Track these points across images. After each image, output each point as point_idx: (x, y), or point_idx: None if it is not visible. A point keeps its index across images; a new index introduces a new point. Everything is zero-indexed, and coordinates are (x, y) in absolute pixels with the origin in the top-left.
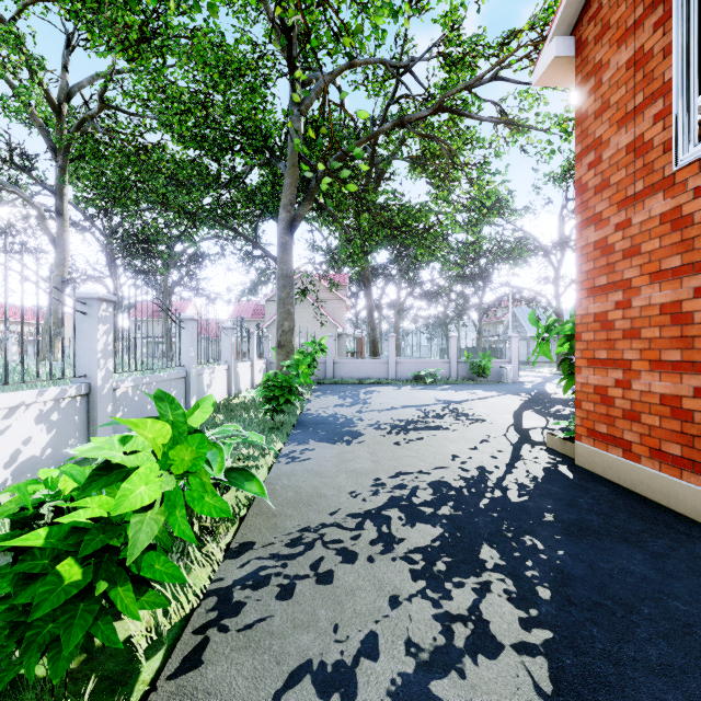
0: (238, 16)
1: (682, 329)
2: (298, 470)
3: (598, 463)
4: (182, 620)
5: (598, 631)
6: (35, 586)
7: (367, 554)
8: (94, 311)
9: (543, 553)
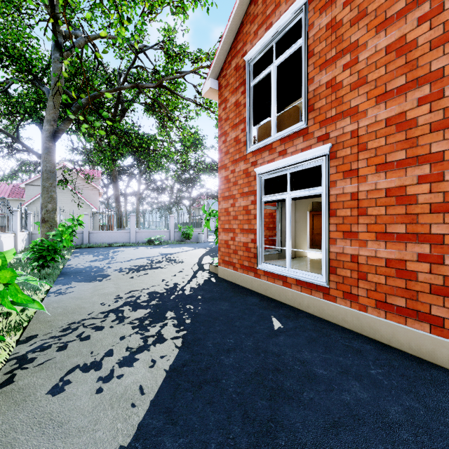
0: None
1: (248, 216)
2: (64, 298)
3: (226, 274)
4: None
5: (203, 327)
6: None
7: (110, 326)
8: None
9: (192, 309)
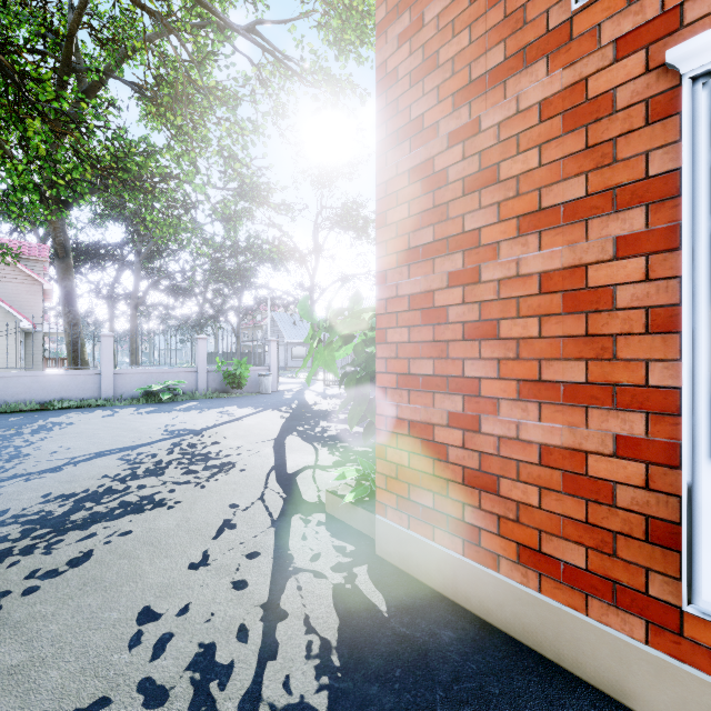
0: None
1: (590, 320)
2: None
3: (417, 559)
4: None
5: None
6: None
7: None
8: None
9: None
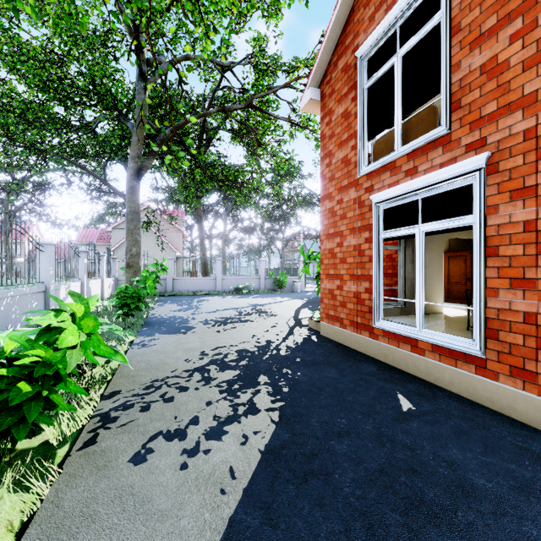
0: None
1: (361, 258)
2: (148, 351)
3: (330, 332)
4: (78, 431)
5: (305, 399)
6: (1, 397)
7: (195, 387)
8: None
9: (290, 375)
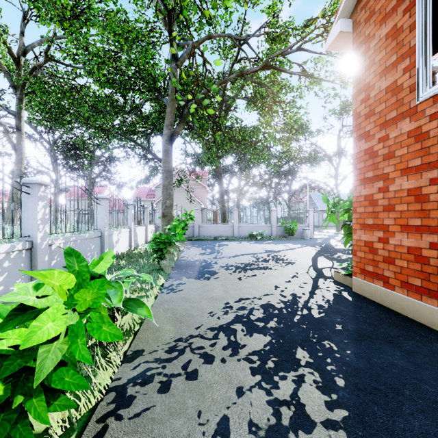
0: (136, 3)
1: (422, 205)
2: (175, 298)
3: (367, 291)
4: (89, 411)
5: (378, 409)
6: None
7: (221, 357)
8: (35, 192)
9: (337, 353)
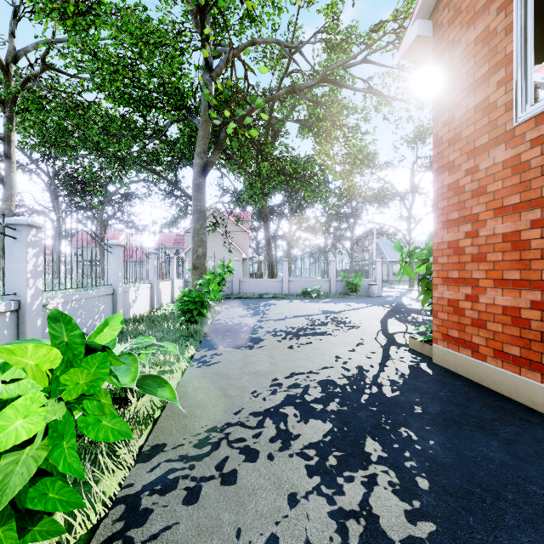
0: None
1: (521, 253)
2: (208, 373)
3: (451, 362)
4: (88, 532)
5: (474, 520)
6: None
7: (267, 452)
8: (24, 236)
9: (418, 444)
